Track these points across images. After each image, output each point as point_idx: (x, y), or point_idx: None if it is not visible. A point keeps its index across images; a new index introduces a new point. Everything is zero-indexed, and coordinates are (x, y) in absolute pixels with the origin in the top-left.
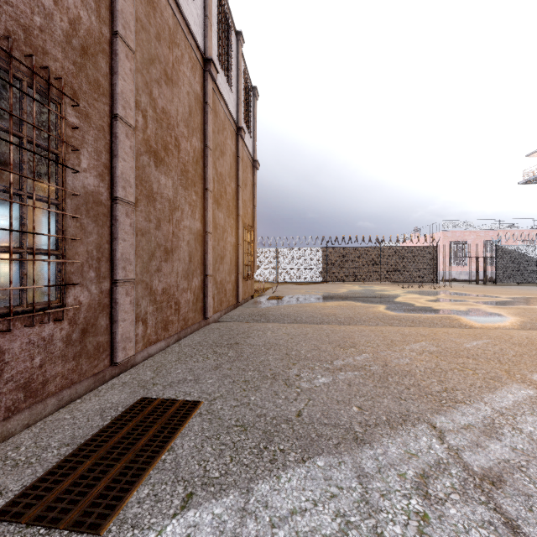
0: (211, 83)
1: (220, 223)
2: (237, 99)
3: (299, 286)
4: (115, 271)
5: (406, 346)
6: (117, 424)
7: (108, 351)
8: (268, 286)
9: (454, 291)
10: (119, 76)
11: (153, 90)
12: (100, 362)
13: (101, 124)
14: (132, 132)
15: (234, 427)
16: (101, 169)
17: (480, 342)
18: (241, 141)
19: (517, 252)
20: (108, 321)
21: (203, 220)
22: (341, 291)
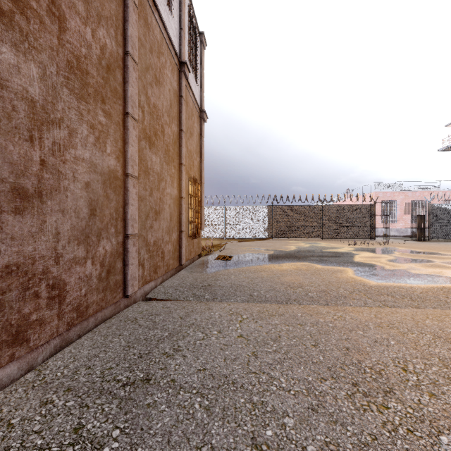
0: None
1: (154, 168)
2: (179, 30)
3: (247, 243)
4: None
5: None
6: None
7: None
8: (217, 242)
9: (402, 248)
10: None
11: None
12: None
13: None
14: None
15: None
16: None
17: None
18: (184, 80)
19: (448, 211)
20: None
21: (122, 157)
22: (291, 248)
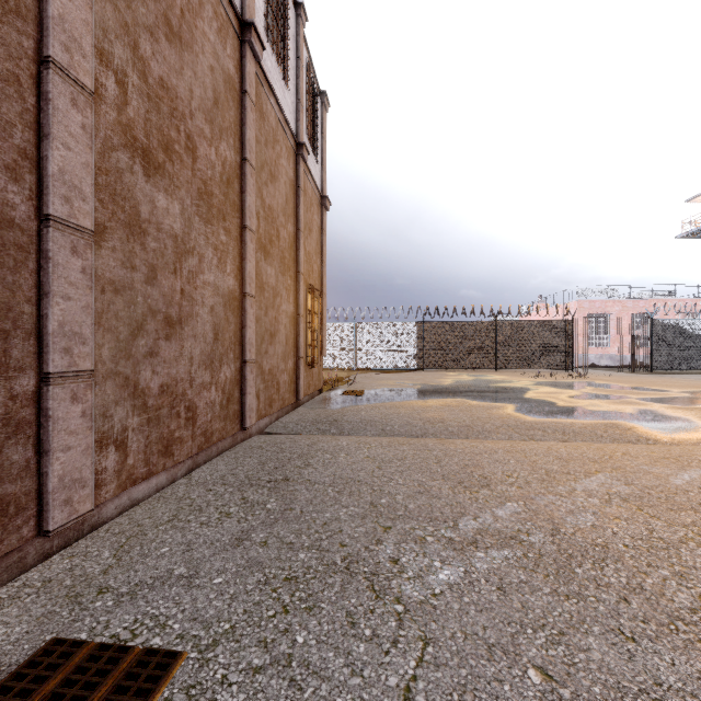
0: (252, 63)
1: (269, 282)
2: (296, 102)
3: (387, 375)
4: (45, 356)
5: (576, 485)
6: None
7: (31, 509)
8: (344, 375)
9: (601, 382)
10: None
11: (140, 41)
12: (8, 535)
13: (10, 70)
14: (89, 99)
15: None
16: (13, 158)
17: (694, 475)
18: (302, 164)
19: (680, 329)
20: (31, 453)
21: (240, 275)
22: (446, 382)
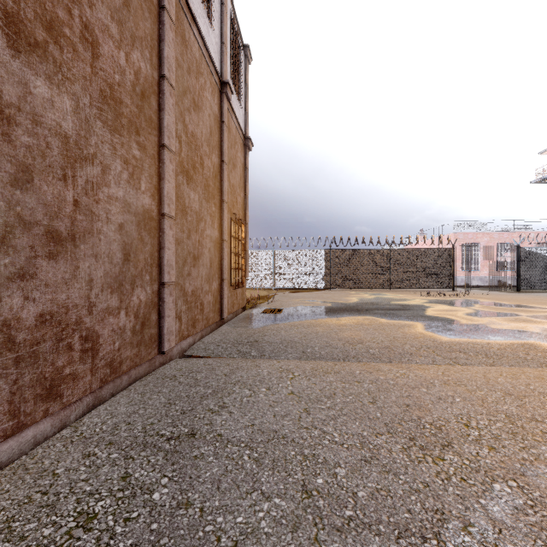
0: None
1: (192, 207)
2: (221, 45)
3: (300, 294)
4: None
5: None
6: None
7: None
8: (264, 294)
9: (484, 300)
10: None
11: None
12: None
13: None
14: None
15: None
16: None
17: None
18: (226, 102)
19: (541, 256)
20: None
21: (158, 195)
22: (352, 300)
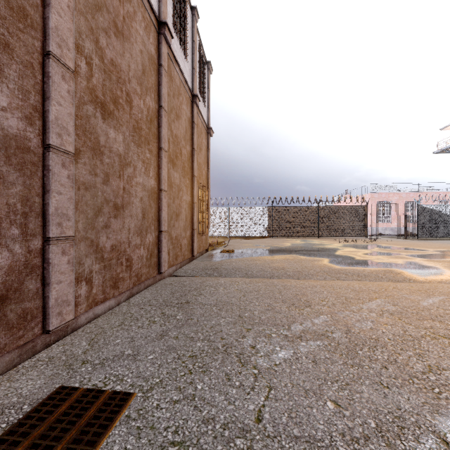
0: (165, 47)
1: (175, 182)
2: (192, 69)
3: (248, 240)
4: (47, 227)
5: (363, 305)
6: (6, 441)
7: (39, 317)
8: (221, 240)
9: (384, 245)
10: (52, 9)
11: (99, 38)
12: (27, 332)
13: (28, 60)
14: (71, 75)
15: (170, 447)
16: (29, 112)
17: (435, 300)
18: (196, 108)
19: (435, 211)
20: (39, 284)
21: (158, 178)
22: (286, 245)
